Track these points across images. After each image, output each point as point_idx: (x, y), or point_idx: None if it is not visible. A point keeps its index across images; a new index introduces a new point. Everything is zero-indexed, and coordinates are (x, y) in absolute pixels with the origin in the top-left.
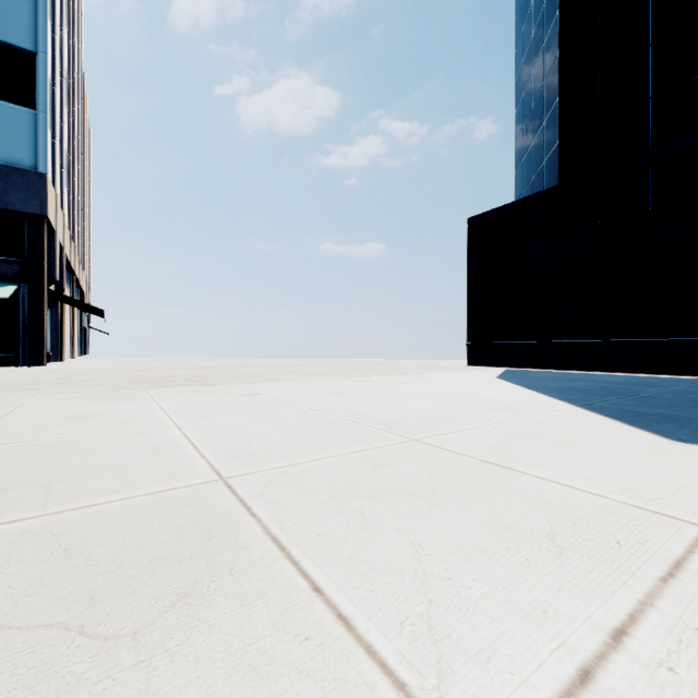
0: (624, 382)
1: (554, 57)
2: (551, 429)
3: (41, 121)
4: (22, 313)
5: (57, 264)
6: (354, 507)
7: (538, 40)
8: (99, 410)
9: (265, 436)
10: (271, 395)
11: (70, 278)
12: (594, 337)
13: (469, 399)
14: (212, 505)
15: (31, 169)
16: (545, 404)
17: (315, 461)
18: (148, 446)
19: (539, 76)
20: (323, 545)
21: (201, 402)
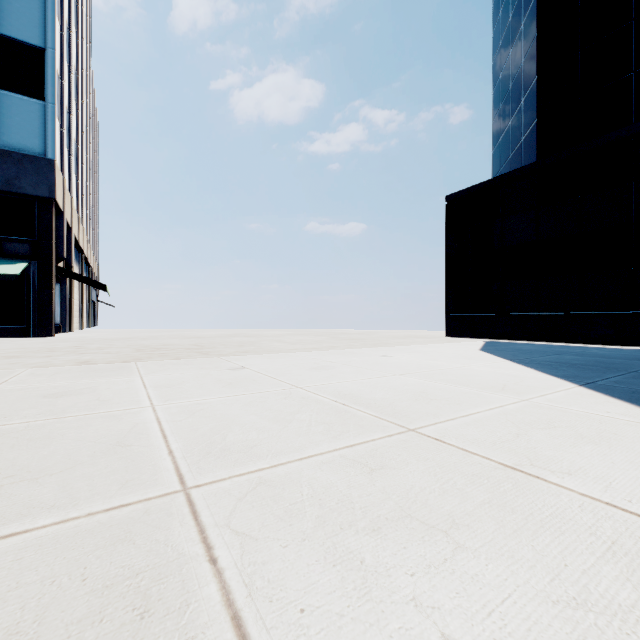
0: (614, 355)
1: (533, 36)
2: (564, 416)
3: (50, 111)
4: (32, 288)
5: (65, 243)
6: (350, 548)
7: (516, 22)
8: (81, 386)
9: (244, 423)
10: (256, 369)
11: (79, 256)
12: (574, 309)
13: (459, 376)
14: (161, 539)
15: (40, 156)
16: (543, 382)
17: (299, 462)
18: (114, 435)
19: (517, 57)
20: (307, 639)
21: (185, 378)
